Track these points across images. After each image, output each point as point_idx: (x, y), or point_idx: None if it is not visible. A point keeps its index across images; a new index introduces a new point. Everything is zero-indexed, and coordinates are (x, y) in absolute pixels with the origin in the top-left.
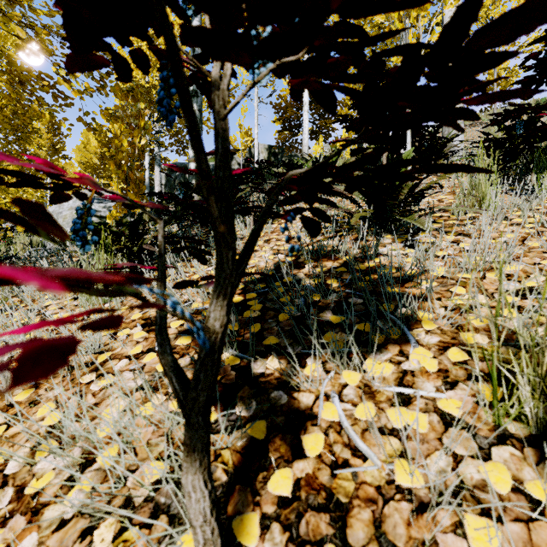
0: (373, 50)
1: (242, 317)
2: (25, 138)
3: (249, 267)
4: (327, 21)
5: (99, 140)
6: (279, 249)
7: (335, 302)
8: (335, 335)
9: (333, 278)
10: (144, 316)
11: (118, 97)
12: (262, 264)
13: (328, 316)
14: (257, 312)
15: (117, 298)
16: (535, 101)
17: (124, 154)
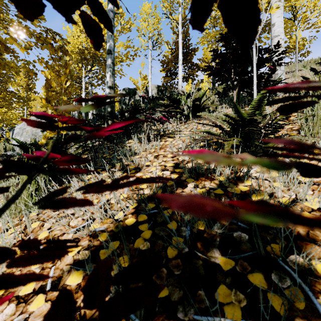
0: None
1: (133, 246)
2: (5, 81)
3: None
4: None
5: (55, 82)
6: (166, 166)
7: (220, 234)
8: (229, 292)
9: None
10: (49, 236)
11: (49, 51)
12: None
13: (216, 256)
14: (147, 242)
15: (34, 212)
16: (319, 58)
17: (55, 92)
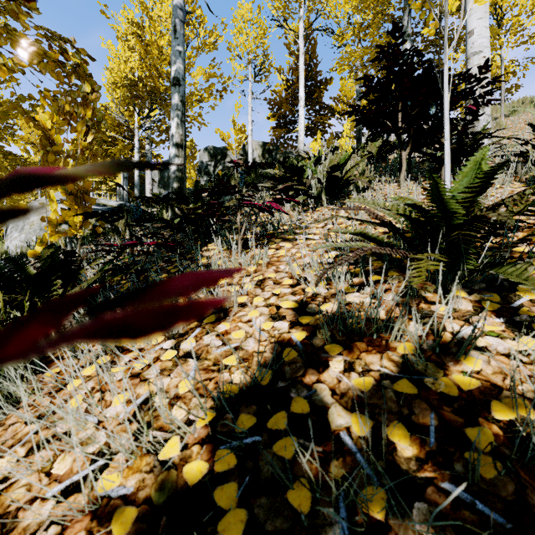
0: (394, 23)
1: None
2: None
3: (228, 348)
4: (324, 13)
5: None
6: (279, 307)
7: None
8: None
9: (396, 417)
10: None
11: (51, 74)
12: (252, 344)
13: None
14: None
15: None
16: None
17: (63, 154)
